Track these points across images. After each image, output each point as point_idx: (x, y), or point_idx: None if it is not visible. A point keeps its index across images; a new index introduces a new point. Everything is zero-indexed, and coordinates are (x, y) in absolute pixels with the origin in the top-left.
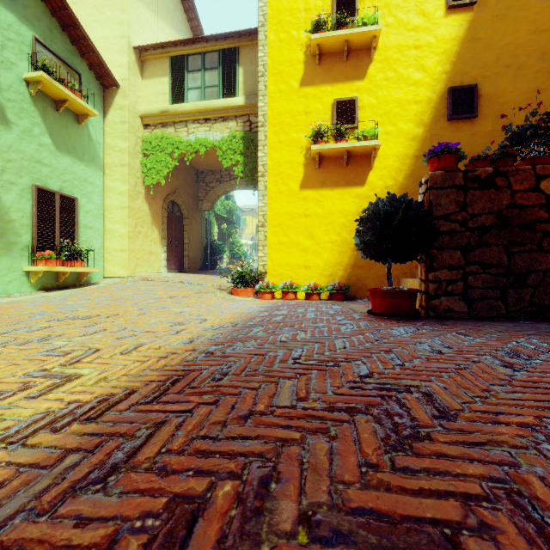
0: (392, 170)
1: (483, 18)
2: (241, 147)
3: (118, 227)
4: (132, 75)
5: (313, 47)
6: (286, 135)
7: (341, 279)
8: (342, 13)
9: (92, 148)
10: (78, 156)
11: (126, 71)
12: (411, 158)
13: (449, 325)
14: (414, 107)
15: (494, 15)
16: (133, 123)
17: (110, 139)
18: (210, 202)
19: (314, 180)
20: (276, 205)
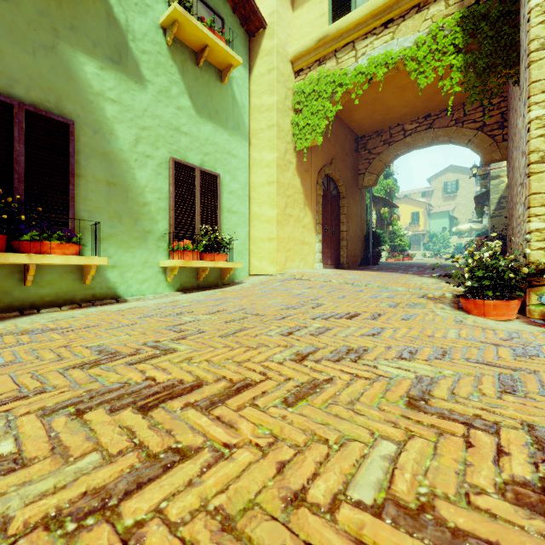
0: None
1: None
2: (458, 38)
3: (264, 209)
4: (281, 5)
5: None
6: None
7: None
8: None
9: (236, 112)
10: (221, 123)
11: (274, 1)
12: None
13: None
14: None
15: None
16: (282, 69)
17: (256, 99)
18: (373, 174)
19: None
20: None
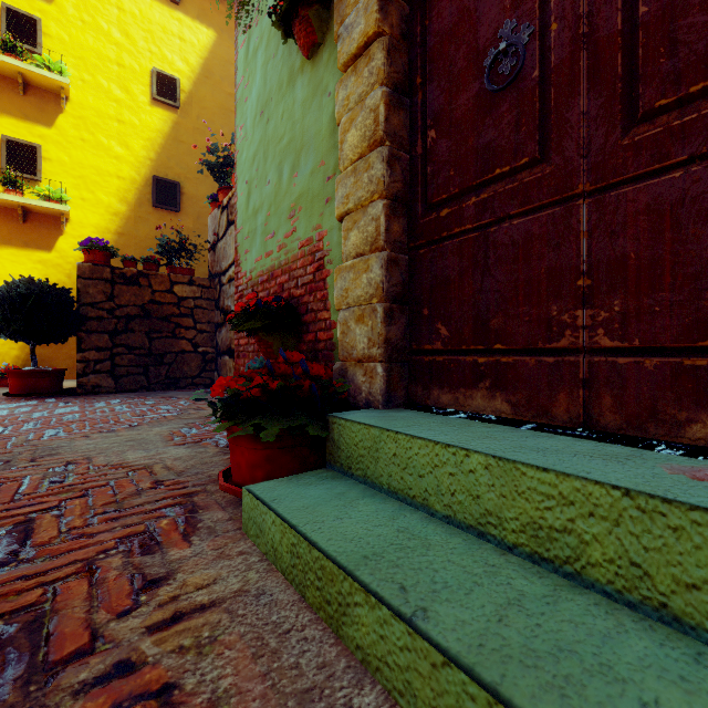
0: None
1: (186, 125)
2: None
3: None
4: None
5: None
6: None
7: (16, 360)
8: (17, 34)
9: None
10: None
11: None
12: (113, 233)
13: (79, 398)
14: (117, 182)
15: (196, 127)
16: None
17: None
18: None
19: None
20: None
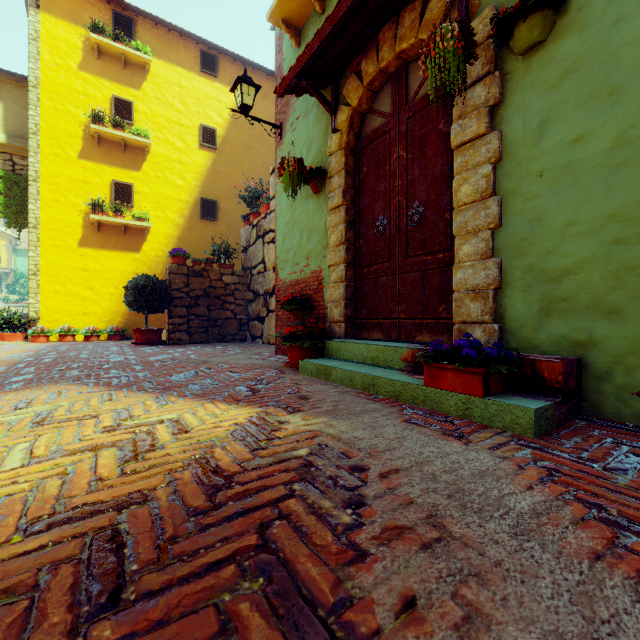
0: (162, 245)
1: (221, 160)
2: (1, 186)
3: None
4: None
5: (92, 132)
6: (63, 196)
7: (120, 324)
8: (120, 113)
9: None
10: None
11: None
12: (176, 239)
13: (174, 345)
14: (178, 204)
15: (228, 161)
16: None
17: None
18: None
19: (94, 241)
20: (51, 257)
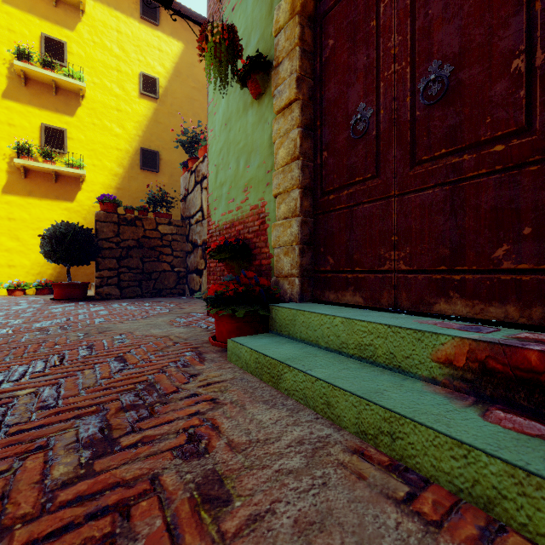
0: (98, 194)
1: (163, 110)
2: None
3: None
4: None
5: (17, 70)
6: None
7: (51, 277)
8: (51, 53)
9: None
10: None
11: None
12: (114, 188)
13: (99, 301)
14: (117, 153)
15: (170, 112)
16: None
17: None
18: None
19: (21, 188)
20: None
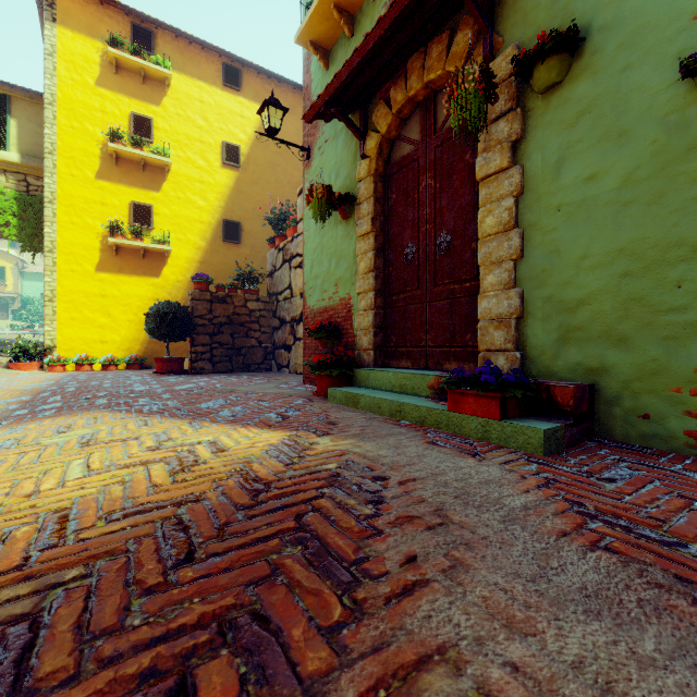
0: (183, 269)
1: (245, 179)
2: (15, 208)
3: None
4: None
5: (110, 151)
6: (80, 218)
7: (139, 353)
8: (139, 131)
9: None
10: None
11: None
12: (197, 262)
13: (197, 375)
14: (200, 226)
15: (252, 180)
16: None
17: None
18: None
19: (112, 265)
20: (68, 283)
